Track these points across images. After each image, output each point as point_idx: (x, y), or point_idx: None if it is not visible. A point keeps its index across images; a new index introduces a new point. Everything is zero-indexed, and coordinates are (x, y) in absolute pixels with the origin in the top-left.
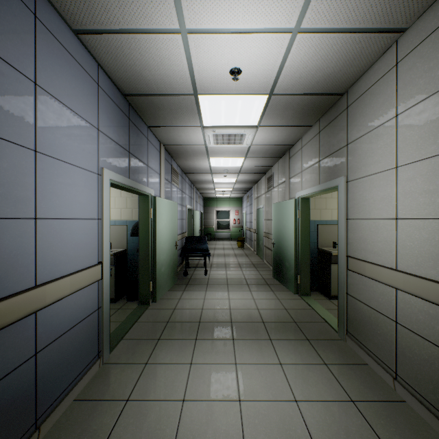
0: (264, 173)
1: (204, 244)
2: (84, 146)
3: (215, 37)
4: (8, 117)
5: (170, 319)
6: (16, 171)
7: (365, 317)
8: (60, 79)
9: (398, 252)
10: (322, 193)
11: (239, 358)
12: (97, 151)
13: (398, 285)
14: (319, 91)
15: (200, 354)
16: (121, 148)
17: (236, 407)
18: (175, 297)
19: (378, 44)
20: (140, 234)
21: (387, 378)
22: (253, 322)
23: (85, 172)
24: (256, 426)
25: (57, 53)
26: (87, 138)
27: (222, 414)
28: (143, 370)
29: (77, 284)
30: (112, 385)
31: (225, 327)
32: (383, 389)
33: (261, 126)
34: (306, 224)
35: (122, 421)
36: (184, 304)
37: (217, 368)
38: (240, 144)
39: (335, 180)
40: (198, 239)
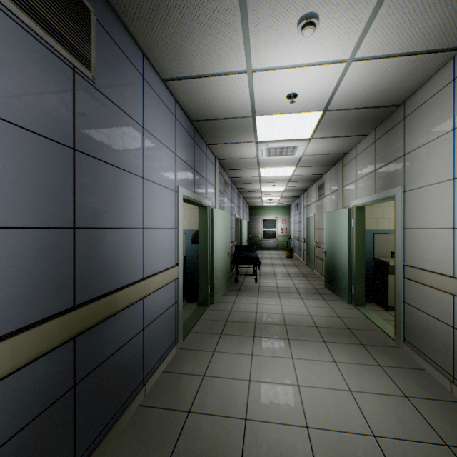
0: (315, 181)
1: (253, 253)
2: (167, 169)
3: (276, 72)
4: (131, 156)
5: (228, 319)
6: (134, 194)
7: (422, 324)
8: (155, 120)
9: (455, 260)
10: (378, 202)
11: (295, 354)
12: (174, 173)
13: (454, 291)
14: (374, 105)
15: (259, 348)
16: (189, 167)
17: (296, 390)
18: (230, 301)
19: (434, 61)
20: (200, 242)
21: (444, 381)
22: (306, 326)
23: (168, 190)
24: (314, 405)
25: (153, 100)
26: (169, 163)
27: (284, 393)
28: (212, 356)
29: (165, 280)
30: (189, 364)
31: (279, 329)
32: (439, 390)
33: (314, 138)
34: (361, 233)
35: (203, 389)
36: (239, 308)
37: (275, 360)
38: (292, 155)
39: (392, 189)
40: (247, 247)
